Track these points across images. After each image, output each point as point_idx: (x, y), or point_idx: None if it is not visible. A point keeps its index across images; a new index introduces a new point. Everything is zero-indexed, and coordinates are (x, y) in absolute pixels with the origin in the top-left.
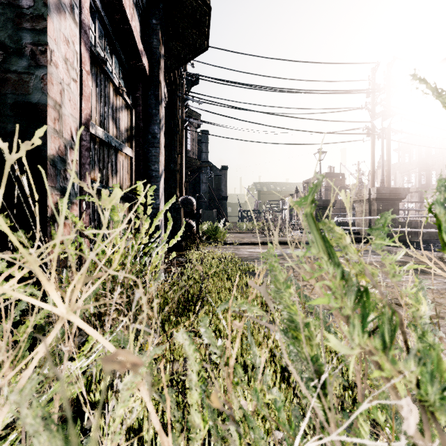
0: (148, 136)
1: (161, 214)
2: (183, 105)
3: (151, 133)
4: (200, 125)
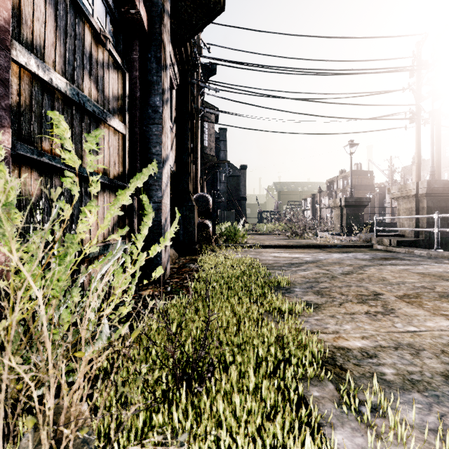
0: (148, 110)
1: (125, 195)
2: (198, 93)
3: (151, 106)
4: (217, 120)
